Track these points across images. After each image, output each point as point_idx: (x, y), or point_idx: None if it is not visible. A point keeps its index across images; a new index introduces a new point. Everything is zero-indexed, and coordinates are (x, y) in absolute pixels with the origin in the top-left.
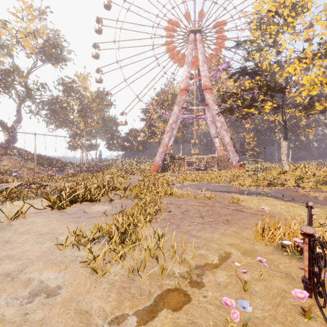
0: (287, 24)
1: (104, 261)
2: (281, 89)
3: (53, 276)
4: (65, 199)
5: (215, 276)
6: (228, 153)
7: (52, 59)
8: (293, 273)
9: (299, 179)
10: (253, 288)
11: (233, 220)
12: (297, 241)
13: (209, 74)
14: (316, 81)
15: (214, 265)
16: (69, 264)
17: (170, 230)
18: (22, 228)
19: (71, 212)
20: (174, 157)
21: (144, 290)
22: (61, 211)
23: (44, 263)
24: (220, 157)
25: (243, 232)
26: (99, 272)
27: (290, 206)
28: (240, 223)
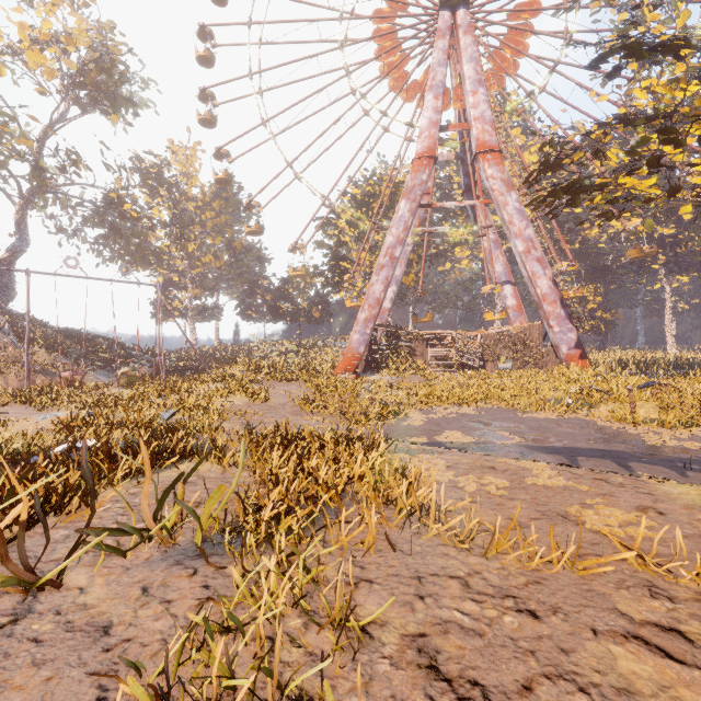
0: None
1: None
2: None
3: None
4: None
5: None
6: (546, 321)
7: (105, 103)
8: None
9: None
10: None
11: None
12: None
13: (491, 113)
14: None
15: None
16: None
17: None
18: None
19: None
20: (398, 334)
21: None
22: None
23: None
24: (521, 333)
25: None
26: None
27: None
28: None
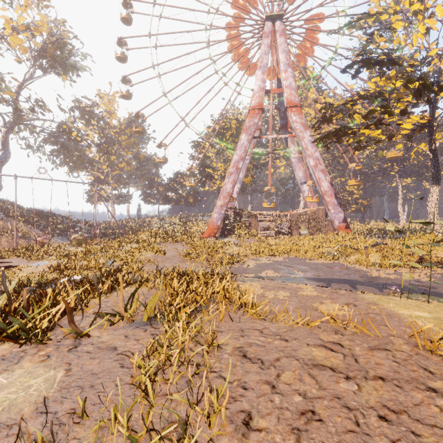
0: None
1: None
2: None
3: None
4: None
5: None
6: (327, 207)
7: (58, 67)
8: None
9: None
10: None
11: None
12: None
13: (295, 84)
14: None
15: None
16: None
17: None
18: None
19: None
20: (241, 214)
21: None
22: None
23: None
24: (313, 213)
25: None
26: None
27: None
28: None
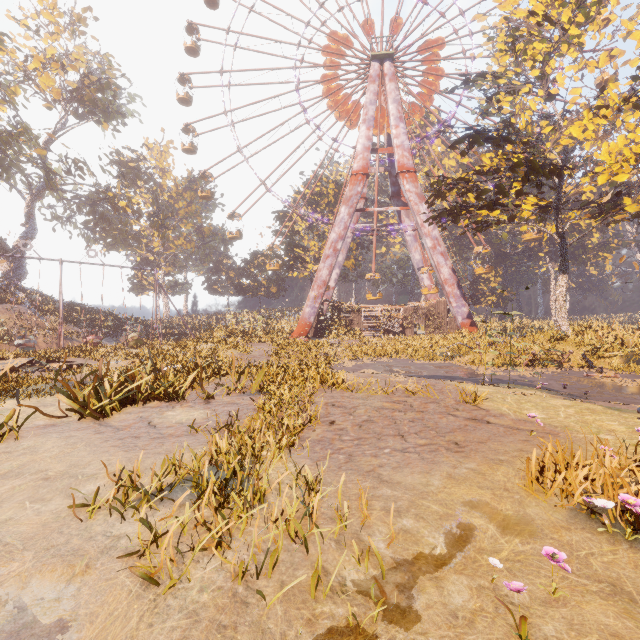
0: (567, 39)
1: (181, 549)
2: (556, 170)
3: (52, 592)
4: (110, 396)
5: (442, 590)
6: (448, 299)
7: (97, 113)
8: (628, 581)
9: (591, 352)
10: (540, 629)
11: (470, 443)
12: (629, 503)
13: (409, 142)
14: (627, 154)
15: (437, 560)
16: (95, 559)
17: (333, 468)
18: (8, 463)
19: (121, 425)
20: (340, 308)
21: (270, 636)
22: (99, 422)
23: (37, 556)
24: (431, 307)
25: (494, 472)
26: (164, 581)
27: (585, 410)
28: (486, 449)
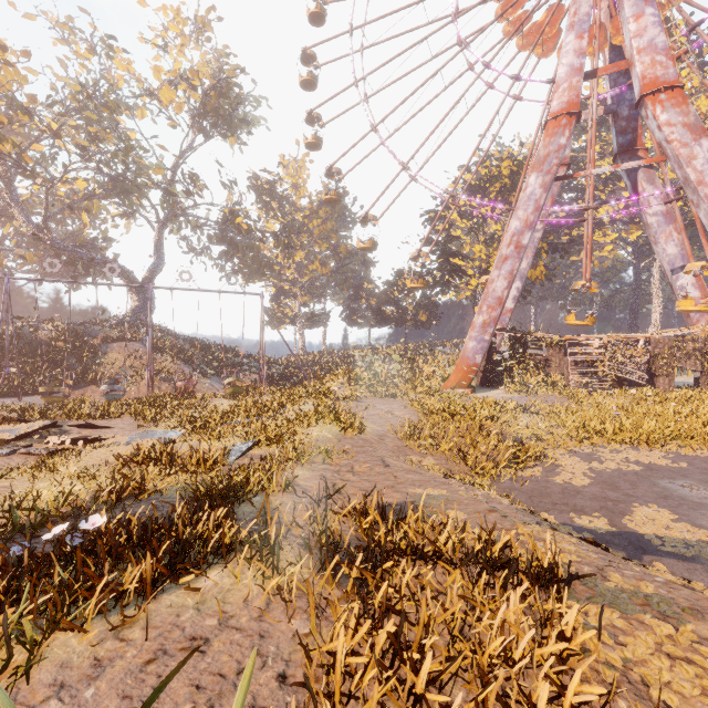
0: None
1: None
2: None
3: None
4: None
5: None
6: None
7: (224, 127)
8: None
9: None
10: None
11: None
12: None
13: (665, 39)
14: None
15: None
16: None
17: None
18: None
19: None
20: (526, 341)
21: None
22: None
23: None
24: None
25: None
26: None
27: None
28: None
